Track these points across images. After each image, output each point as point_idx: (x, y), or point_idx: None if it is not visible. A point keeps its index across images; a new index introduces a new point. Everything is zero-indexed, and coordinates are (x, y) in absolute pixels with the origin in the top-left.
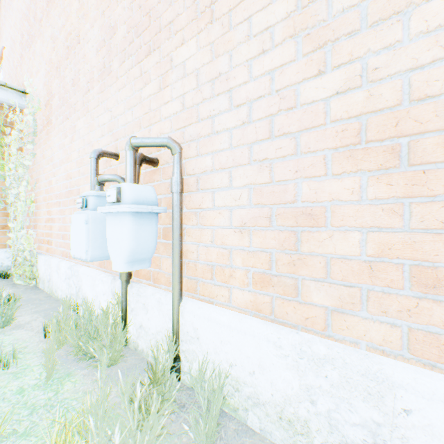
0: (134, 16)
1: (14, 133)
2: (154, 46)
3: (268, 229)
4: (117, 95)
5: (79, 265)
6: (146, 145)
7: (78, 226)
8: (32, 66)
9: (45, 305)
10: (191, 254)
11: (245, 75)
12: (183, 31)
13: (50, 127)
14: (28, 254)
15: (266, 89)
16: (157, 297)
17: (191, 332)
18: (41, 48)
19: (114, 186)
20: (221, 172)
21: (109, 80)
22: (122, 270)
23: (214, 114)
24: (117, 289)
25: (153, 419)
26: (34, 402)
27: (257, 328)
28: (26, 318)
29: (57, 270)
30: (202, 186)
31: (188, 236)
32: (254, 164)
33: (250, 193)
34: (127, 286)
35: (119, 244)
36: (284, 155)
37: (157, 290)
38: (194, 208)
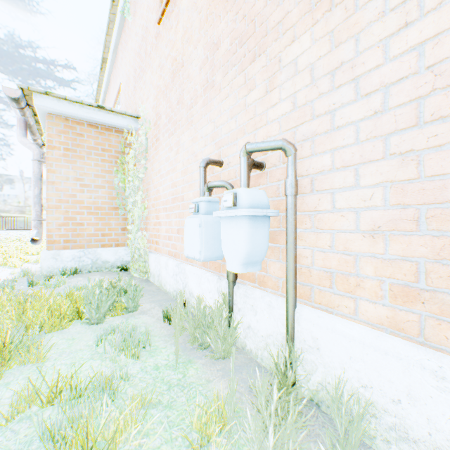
0: (237, 27)
1: (131, 152)
2: (259, 51)
3: (413, 234)
4: (220, 106)
5: (184, 263)
6: (259, 149)
7: (191, 229)
8: (143, 94)
9: (158, 296)
10: (304, 259)
11: (378, 58)
12: (293, 28)
13: (158, 144)
14: (142, 252)
15: (411, 68)
16: (267, 301)
17: (308, 341)
18: (150, 78)
19: (228, 191)
20: (343, 170)
21: (212, 94)
22: (237, 271)
23: (333, 108)
24: (223, 288)
25: (290, 424)
26: (168, 379)
27: (403, 350)
28: (147, 305)
29: (166, 267)
30: (318, 187)
31: (300, 240)
32: (389, 159)
33: (384, 192)
34: (234, 287)
35: (235, 246)
36: (440, 144)
37: (265, 293)
38: (307, 211)
